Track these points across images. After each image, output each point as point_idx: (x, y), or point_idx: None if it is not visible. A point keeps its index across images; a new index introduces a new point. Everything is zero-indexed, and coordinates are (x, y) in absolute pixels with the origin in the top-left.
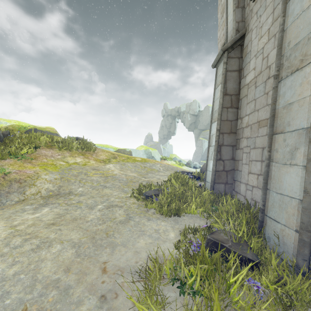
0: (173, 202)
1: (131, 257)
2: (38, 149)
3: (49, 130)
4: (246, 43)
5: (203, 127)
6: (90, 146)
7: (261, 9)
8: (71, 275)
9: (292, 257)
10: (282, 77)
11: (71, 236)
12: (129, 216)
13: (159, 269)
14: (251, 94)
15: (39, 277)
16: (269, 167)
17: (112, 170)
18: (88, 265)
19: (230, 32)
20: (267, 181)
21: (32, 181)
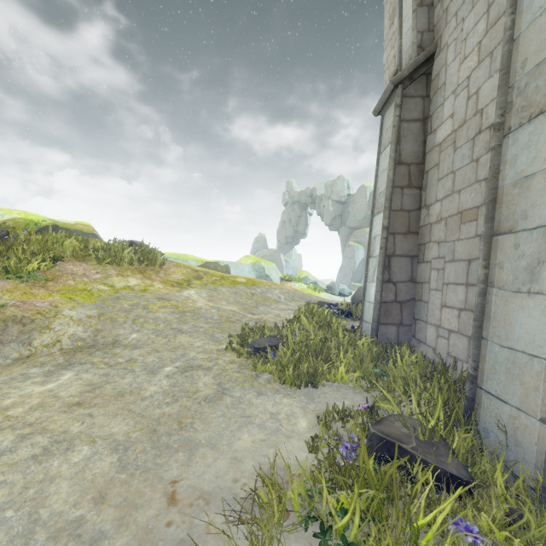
0: (304, 361)
1: (225, 471)
2: (60, 263)
3: (81, 228)
4: (436, 70)
5: (355, 223)
6: (155, 257)
7: (465, 8)
8: (107, 510)
9: (534, 470)
10: (510, 127)
11: (111, 428)
12: (222, 388)
13: (279, 501)
14: (446, 162)
15: (43, 514)
16: (486, 297)
17: (193, 301)
18: (142, 487)
19: (407, 50)
20: (481, 323)
21: (46, 322)
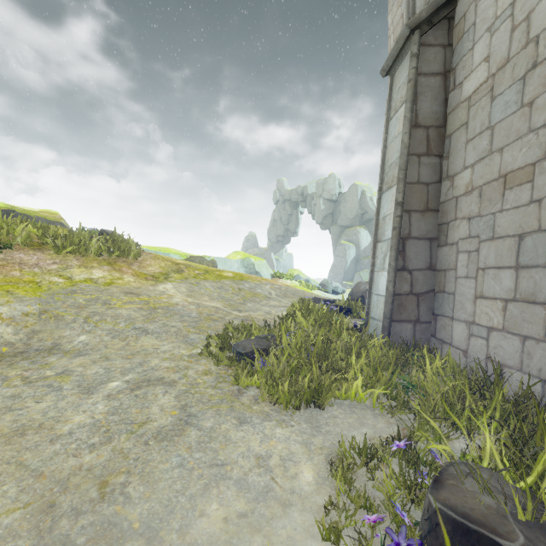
0: (303, 370)
1: None
2: (7, 251)
3: (45, 215)
4: (460, 12)
5: (347, 222)
6: (129, 248)
7: None
8: None
9: None
10: None
11: None
12: (186, 414)
13: None
14: (479, 118)
15: None
16: None
17: (168, 296)
18: None
19: None
20: None
21: None
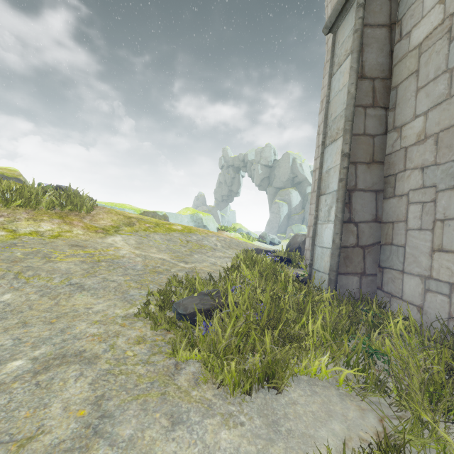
0: (252, 336)
1: None
2: None
3: (3, 172)
4: None
5: (280, 184)
6: (83, 202)
7: None
8: None
9: None
10: None
11: None
12: (99, 414)
13: None
14: (433, 63)
15: None
16: None
17: (116, 248)
18: None
19: None
20: None
21: None
